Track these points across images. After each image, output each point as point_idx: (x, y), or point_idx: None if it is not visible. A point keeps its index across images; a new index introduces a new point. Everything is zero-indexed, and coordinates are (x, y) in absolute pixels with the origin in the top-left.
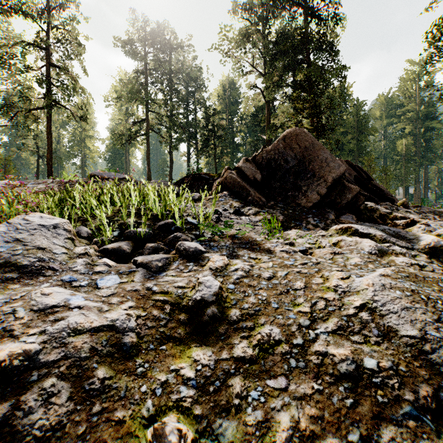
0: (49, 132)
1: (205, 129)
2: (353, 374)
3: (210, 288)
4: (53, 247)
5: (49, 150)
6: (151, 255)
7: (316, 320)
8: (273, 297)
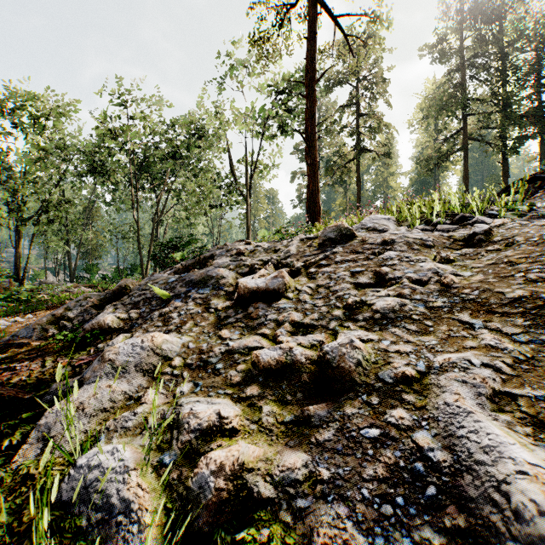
0: (358, 179)
1: None
2: None
3: (480, 228)
4: (389, 225)
5: (358, 196)
6: (446, 226)
7: None
8: (533, 230)
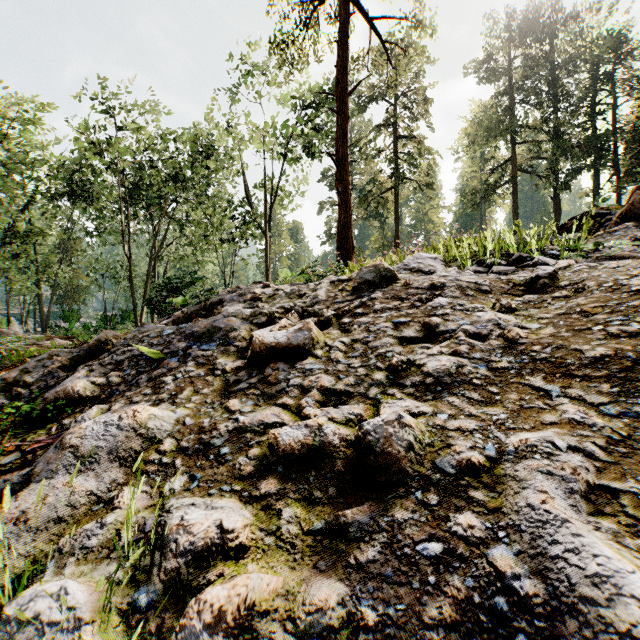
0: (396, 212)
1: (635, 132)
2: (639, 289)
3: (544, 271)
4: (436, 266)
5: (396, 232)
6: (502, 267)
7: (636, 276)
8: (605, 273)
